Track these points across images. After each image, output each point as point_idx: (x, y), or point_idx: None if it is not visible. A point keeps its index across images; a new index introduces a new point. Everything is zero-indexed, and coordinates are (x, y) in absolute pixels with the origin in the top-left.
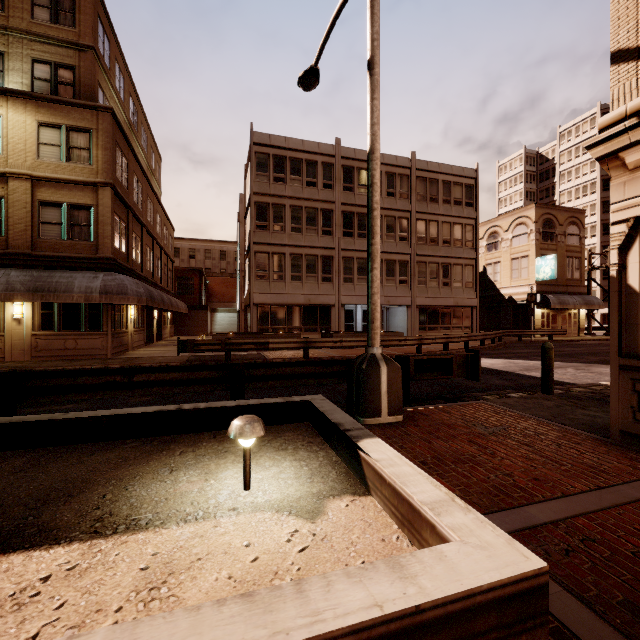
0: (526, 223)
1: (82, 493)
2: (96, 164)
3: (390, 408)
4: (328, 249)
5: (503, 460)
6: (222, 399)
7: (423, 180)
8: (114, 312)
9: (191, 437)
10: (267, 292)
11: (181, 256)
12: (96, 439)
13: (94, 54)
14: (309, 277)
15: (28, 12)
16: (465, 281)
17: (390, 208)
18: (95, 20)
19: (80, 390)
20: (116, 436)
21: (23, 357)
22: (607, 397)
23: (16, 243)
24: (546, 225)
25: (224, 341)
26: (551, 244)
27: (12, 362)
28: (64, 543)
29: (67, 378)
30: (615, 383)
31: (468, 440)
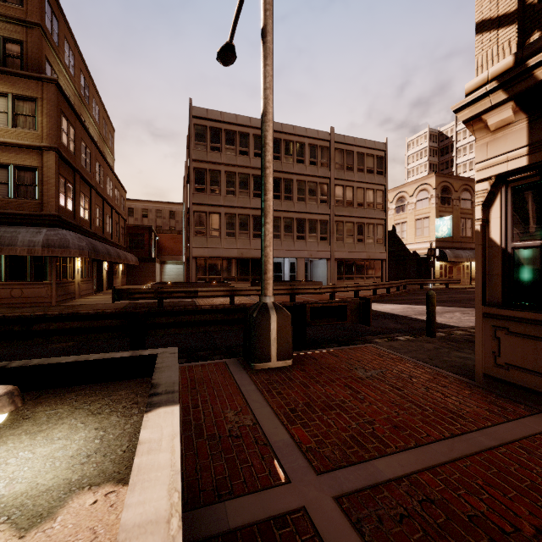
0: (427, 189)
1: None
2: (41, 130)
3: (279, 353)
4: (258, 209)
5: (370, 406)
6: None
7: (341, 151)
8: (59, 264)
9: None
10: (204, 246)
11: (135, 215)
12: None
13: (41, 31)
14: (242, 234)
15: None
16: (376, 238)
17: (312, 175)
18: (42, 0)
19: None
20: None
21: None
22: None
23: None
24: (444, 191)
25: (156, 290)
26: (448, 207)
27: None
28: None
29: None
30: (479, 330)
31: (344, 384)
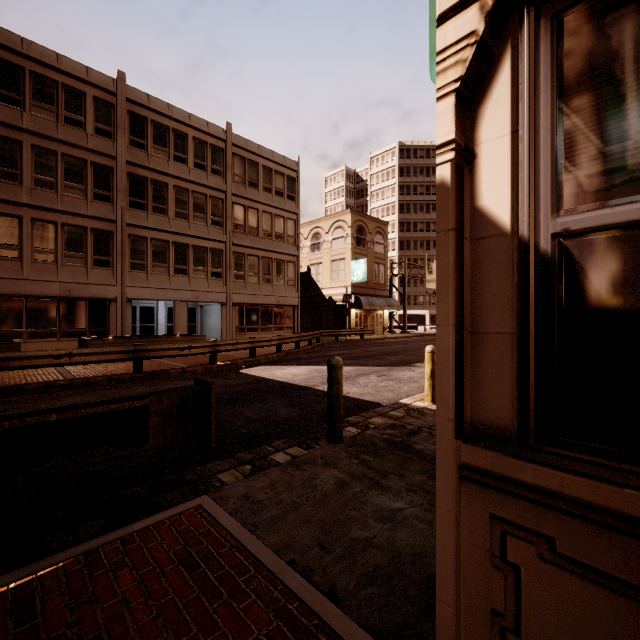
0: (343, 227)
1: None
2: None
3: None
4: (105, 221)
5: None
6: None
7: (241, 159)
8: None
9: None
10: None
11: None
12: None
13: None
14: (70, 257)
15: None
16: (287, 278)
17: (199, 183)
18: None
19: None
20: None
21: None
22: (410, 436)
23: None
24: (359, 231)
25: None
26: (363, 249)
27: None
28: None
29: None
30: (449, 520)
31: None
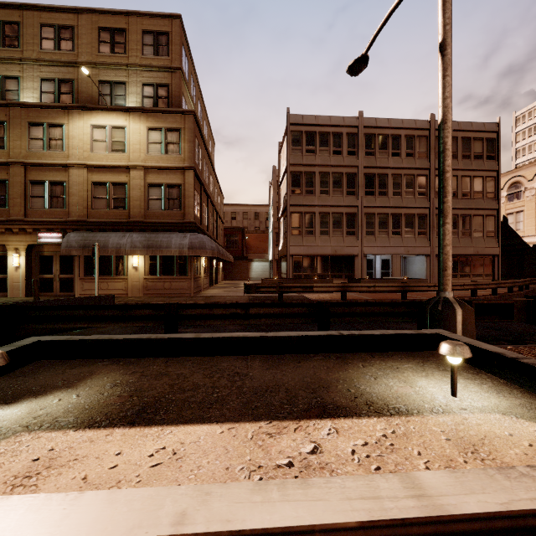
0: None
1: (330, 386)
2: (183, 153)
3: None
4: (352, 207)
5: None
6: (297, 330)
7: None
8: (194, 262)
9: (354, 355)
10: (300, 245)
11: (225, 218)
12: (290, 352)
13: (181, 73)
14: (335, 232)
15: (140, 51)
16: (486, 231)
17: (409, 167)
18: (181, 48)
19: (214, 318)
20: (302, 351)
21: (138, 294)
22: None
23: (134, 214)
24: None
25: (278, 285)
26: None
27: (133, 297)
28: (365, 416)
29: (206, 309)
30: None
31: None
